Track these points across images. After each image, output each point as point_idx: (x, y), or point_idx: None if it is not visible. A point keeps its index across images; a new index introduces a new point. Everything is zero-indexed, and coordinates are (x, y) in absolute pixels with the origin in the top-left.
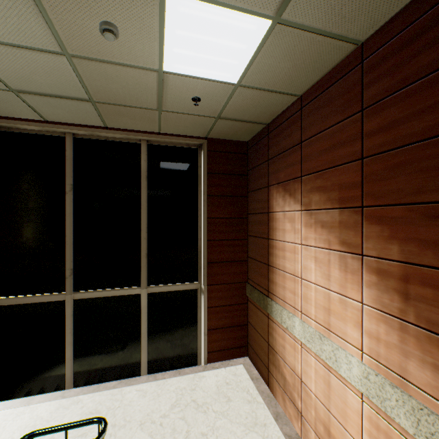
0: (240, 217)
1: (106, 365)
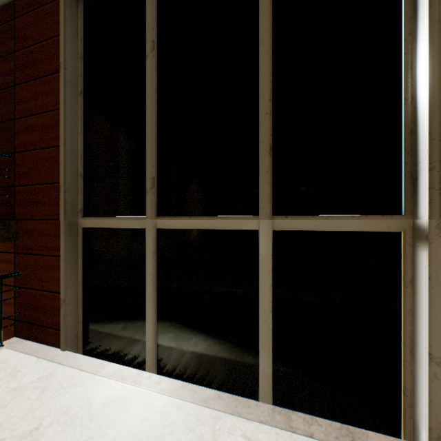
0: None
1: (200, 354)
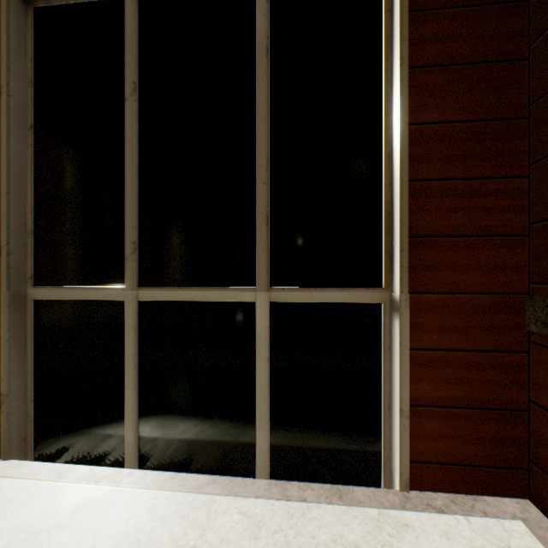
0: (504, 116)
1: (192, 439)
